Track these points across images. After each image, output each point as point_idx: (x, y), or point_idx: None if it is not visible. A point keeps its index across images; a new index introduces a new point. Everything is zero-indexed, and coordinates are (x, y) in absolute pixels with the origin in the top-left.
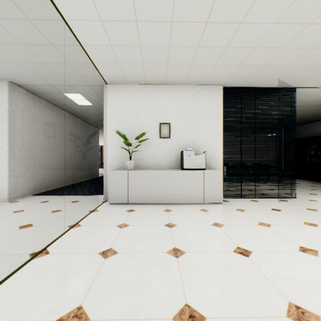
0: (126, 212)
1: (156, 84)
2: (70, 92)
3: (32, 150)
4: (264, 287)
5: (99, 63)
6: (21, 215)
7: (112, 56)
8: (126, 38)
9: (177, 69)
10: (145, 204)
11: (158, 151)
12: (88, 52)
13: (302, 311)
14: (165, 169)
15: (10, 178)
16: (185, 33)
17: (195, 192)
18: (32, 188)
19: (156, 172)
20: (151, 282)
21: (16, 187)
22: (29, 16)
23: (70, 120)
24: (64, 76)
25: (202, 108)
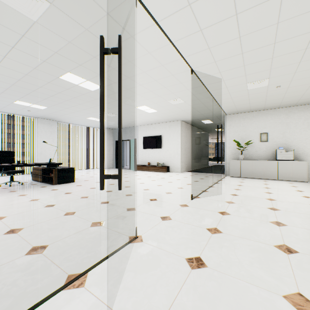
0: (240, 179)
1: (257, 111)
2: (205, 120)
3: (185, 150)
4: (299, 194)
5: (226, 110)
6: (194, 176)
7: (234, 107)
8: (242, 103)
9: (272, 105)
10: (250, 178)
11: (258, 150)
12: (222, 108)
13: (307, 197)
14: (263, 160)
15: (181, 163)
16: (274, 97)
17: (285, 173)
18: (185, 168)
19: (258, 161)
20: (257, 189)
21: (182, 167)
22: (206, 106)
23: (197, 131)
24: (206, 116)
25: (293, 121)
